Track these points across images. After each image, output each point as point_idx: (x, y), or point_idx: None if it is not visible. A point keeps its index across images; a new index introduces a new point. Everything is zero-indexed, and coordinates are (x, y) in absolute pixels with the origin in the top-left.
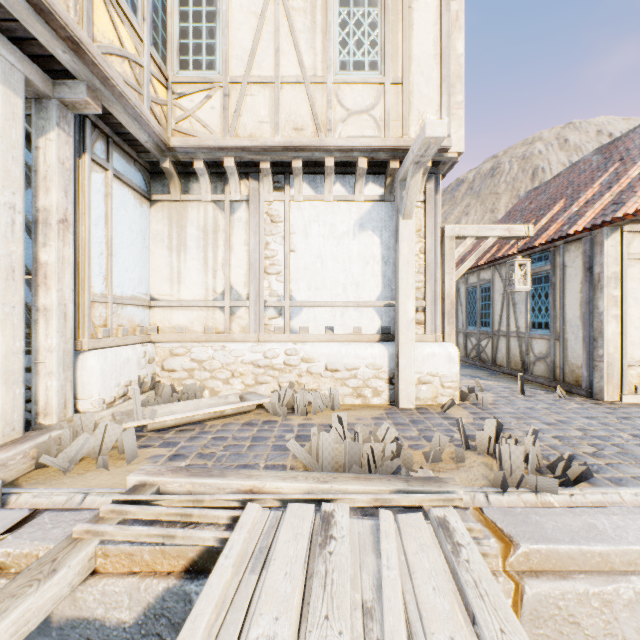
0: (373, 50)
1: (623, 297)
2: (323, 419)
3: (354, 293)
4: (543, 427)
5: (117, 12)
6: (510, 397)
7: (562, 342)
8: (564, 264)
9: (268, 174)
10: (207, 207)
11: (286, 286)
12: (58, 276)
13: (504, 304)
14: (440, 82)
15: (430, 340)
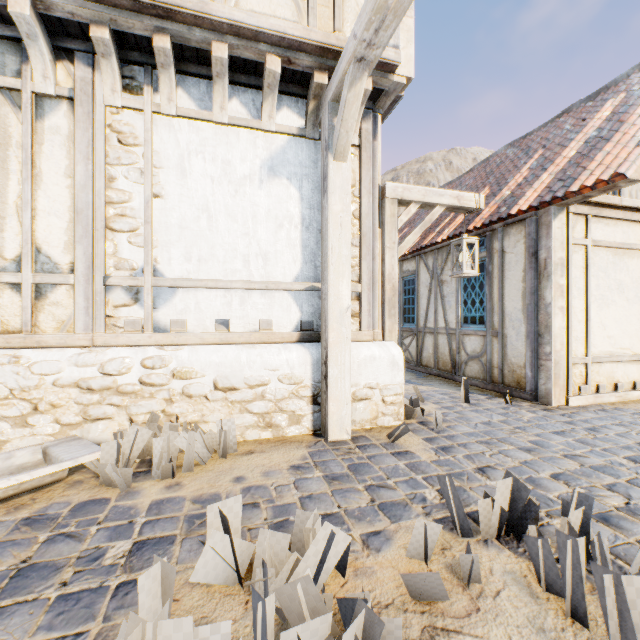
0: None
1: (569, 286)
2: (203, 483)
3: (261, 269)
4: (527, 458)
5: None
6: (456, 407)
7: (501, 339)
8: (503, 250)
9: (109, 53)
10: None
11: (146, 253)
12: None
13: (431, 297)
14: None
15: (367, 339)
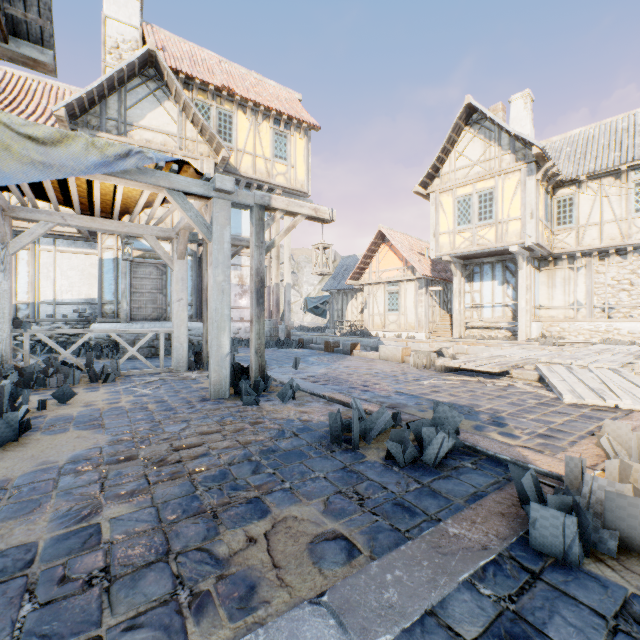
0: None
1: None
2: None
3: None
4: None
5: (545, 229)
6: None
7: None
8: None
9: (596, 256)
10: (565, 270)
11: (605, 299)
12: (529, 302)
13: None
14: None
15: None
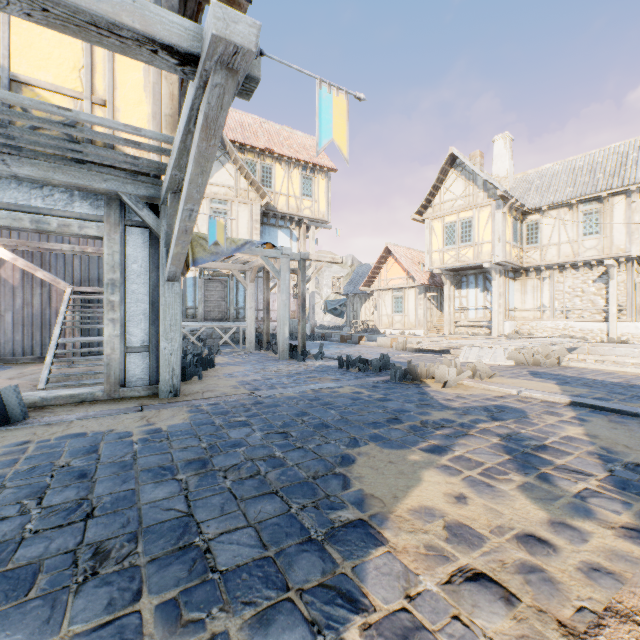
0: (596, 228)
1: None
2: None
3: (592, 305)
4: None
5: (514, 248)
6: None
7: None
8: None
9: (556, 269)
10: (534, 280)
11: (563, 303)
12: (502, 305)
13: None
14: (625, 234)
15: (628, 321)
